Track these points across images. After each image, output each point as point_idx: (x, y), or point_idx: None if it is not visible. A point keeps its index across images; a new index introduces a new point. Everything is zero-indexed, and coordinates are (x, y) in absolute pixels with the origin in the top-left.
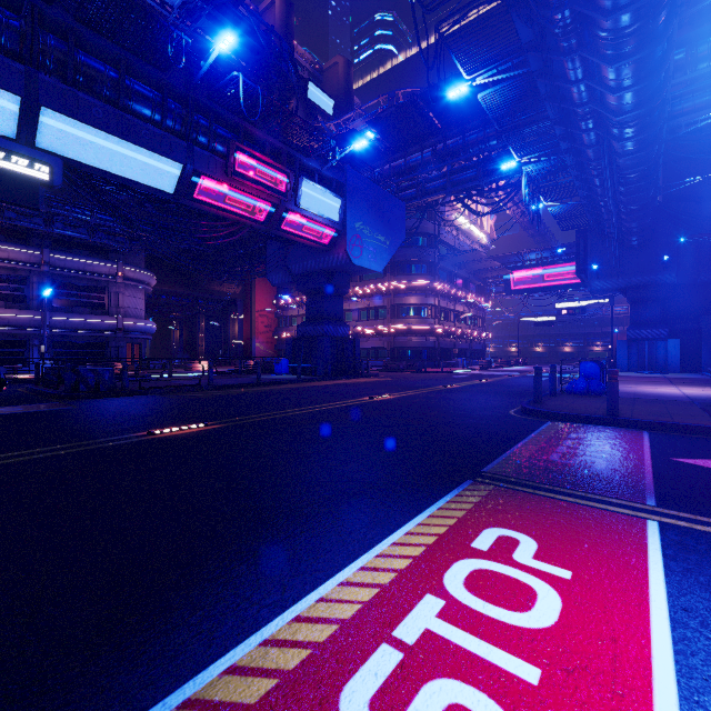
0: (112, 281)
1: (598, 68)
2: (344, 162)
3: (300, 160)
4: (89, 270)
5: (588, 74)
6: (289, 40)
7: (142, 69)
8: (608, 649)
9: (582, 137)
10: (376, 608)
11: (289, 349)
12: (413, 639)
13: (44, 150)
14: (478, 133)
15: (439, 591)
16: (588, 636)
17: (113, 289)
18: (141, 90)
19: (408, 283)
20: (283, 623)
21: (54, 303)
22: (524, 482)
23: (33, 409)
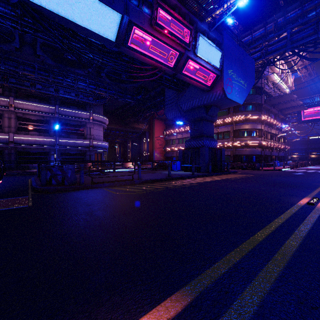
0: (88, 122)
1: None
2: None
3: (196, 24)
4: (77, 116)
5: None
6: None
7: None
8: None
9: None
10: None
11: (180, 155)
12: None
13: None
14: (316, 1)
15: None
16: None
17: (88, 125)
18: None
19: (245, 116)
20: None
21: (61, 133)
22: None
23: None
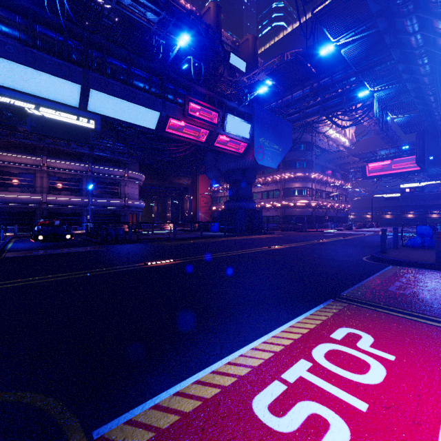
0: (122, 179)
1: (431, 21)
2: (253, 101)
3: (226, 103)
4: (111, 174)
5: (423, 27)
6: (218, 29)
7: (139, 61)
8: (413, 400)
9: (419, 69)
10: (271, 362)
11: (219, 217)
12: (293, 380)
13: (91, 112)
14: (342, 74)
15: (309, 358)
16: (401, 391)
17: (123, 184)
18: (138, 73)
19: (293, 174)
20: (222, 364)
21: (94, 192)
22: (369, 303)
23: (87, 249)
